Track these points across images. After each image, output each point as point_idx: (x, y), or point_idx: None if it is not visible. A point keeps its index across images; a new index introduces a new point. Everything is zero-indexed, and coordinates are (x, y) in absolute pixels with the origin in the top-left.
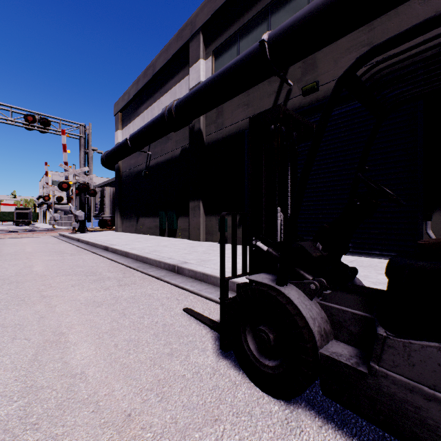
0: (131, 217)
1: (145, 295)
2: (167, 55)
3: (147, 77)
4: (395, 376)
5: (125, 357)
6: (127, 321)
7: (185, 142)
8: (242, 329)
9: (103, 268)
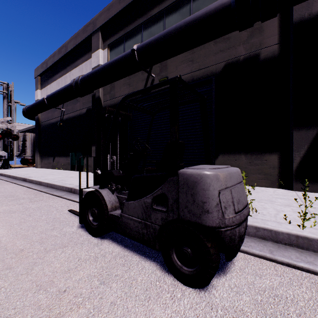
0: (49, 156)
1: (47, 206)
2: (76, 41)
3: (61, 54)
4: (125, 215)
5: (26, 232)
6: (31, 218)
7: (89, 104)
8: (87, 211)
9: (20, 192)
